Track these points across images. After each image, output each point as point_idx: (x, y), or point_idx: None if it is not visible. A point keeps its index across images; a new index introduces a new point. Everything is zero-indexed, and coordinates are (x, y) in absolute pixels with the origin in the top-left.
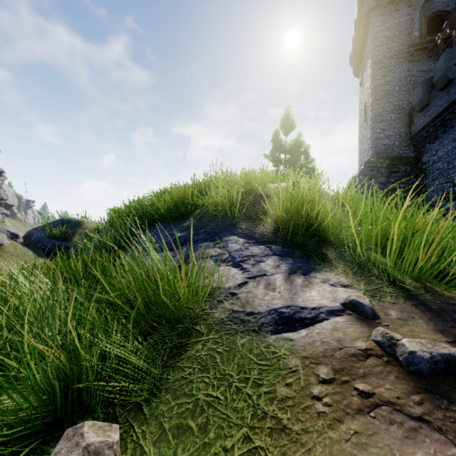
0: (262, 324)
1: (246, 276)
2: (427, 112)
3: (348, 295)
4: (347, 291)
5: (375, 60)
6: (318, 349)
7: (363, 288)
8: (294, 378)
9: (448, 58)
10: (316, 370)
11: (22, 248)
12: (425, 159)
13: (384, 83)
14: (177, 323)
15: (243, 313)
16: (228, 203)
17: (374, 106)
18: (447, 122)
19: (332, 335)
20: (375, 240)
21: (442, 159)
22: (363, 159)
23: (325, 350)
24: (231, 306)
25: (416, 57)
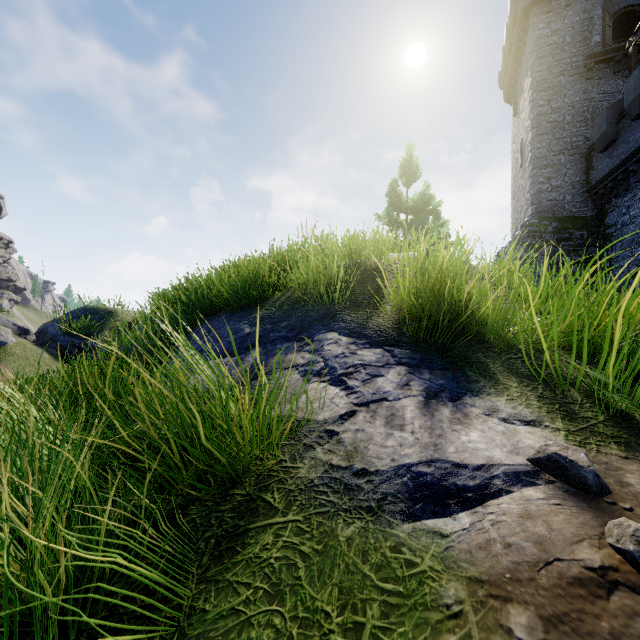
0: (384, 496)
1: (352, 401)
2: (613, 152)
3: (537, 440)
4: (534, 433)
5: (536, 79)
6: (501, 561)
7: (562, 426)
8: (458, 634)
9: None
10: (504, 617)
11: (34, 348)
12: (611, 221)
13: (550, 111)
14: (234, 485)
15: (348, 470)
16: (324, 282)
17: (535, 144)
18: None
19: (524, 530)
20: (564, 340)
21: (636, 220)
22: (519, 222)
23: (516, 564)
24: (327, 455)
25: (597, 72)
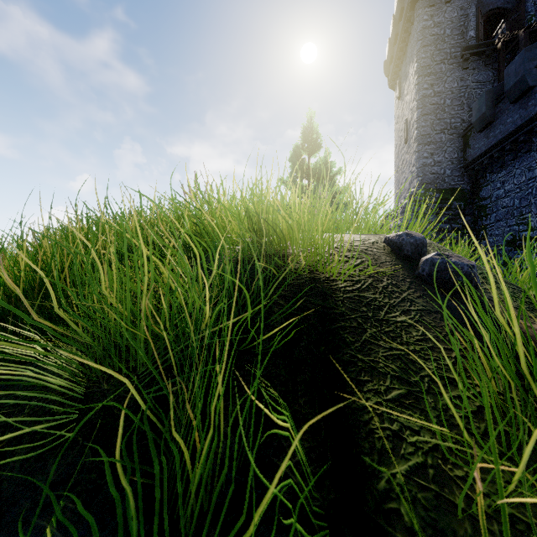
0: None
1: None
2: (490, 133)
3: None
4: None
5: (421, 64)
6: None
7: None
8: None
9: (527, 57)
10: None
11: None
12: (485, 194)
13: (433, 94)
14: None
15: None
16: None
17: (420, 123)
18: (518, 146)
19: None
20: None
21: (511, 194)
22: (403, 192)
23: None
24: None
25: (471, 63)
